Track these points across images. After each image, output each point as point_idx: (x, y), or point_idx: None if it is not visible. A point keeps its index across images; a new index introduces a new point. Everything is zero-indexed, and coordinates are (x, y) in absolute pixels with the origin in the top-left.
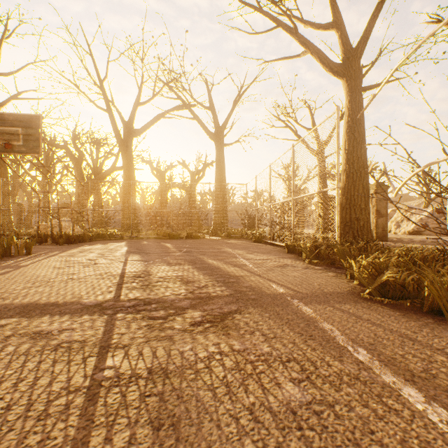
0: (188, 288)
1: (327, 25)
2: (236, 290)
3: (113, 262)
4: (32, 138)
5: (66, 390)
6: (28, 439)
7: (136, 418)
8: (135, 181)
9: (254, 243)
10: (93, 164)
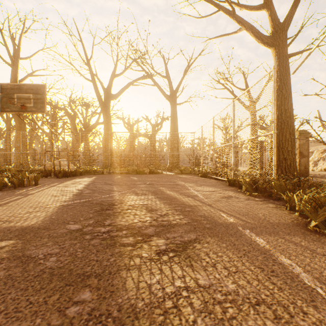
0: (152, 215)
1: (259, 6)
2: (193, 219)
3: (95, 191)
4: (39, 101)
5: None
6: None
7: None
8: (112, 132)
9: (200, 178)
10: (83, 120)
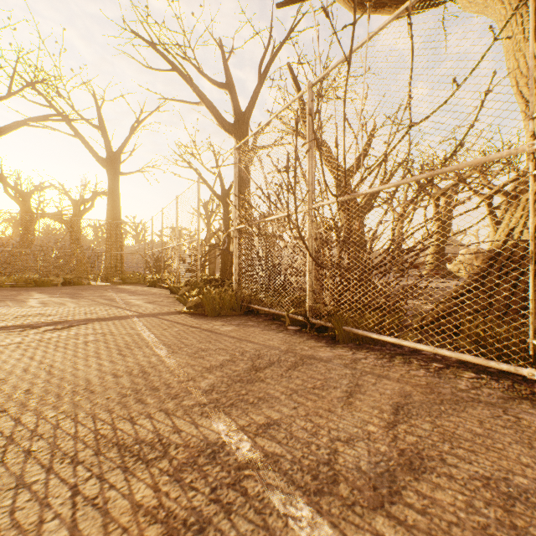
0: (49, 318)
1: (222, 85)
2: (93, 316)
3: None
4: None
5: None
6: None
7: (4, 351)
8: None
9: (147, 288)
10: None
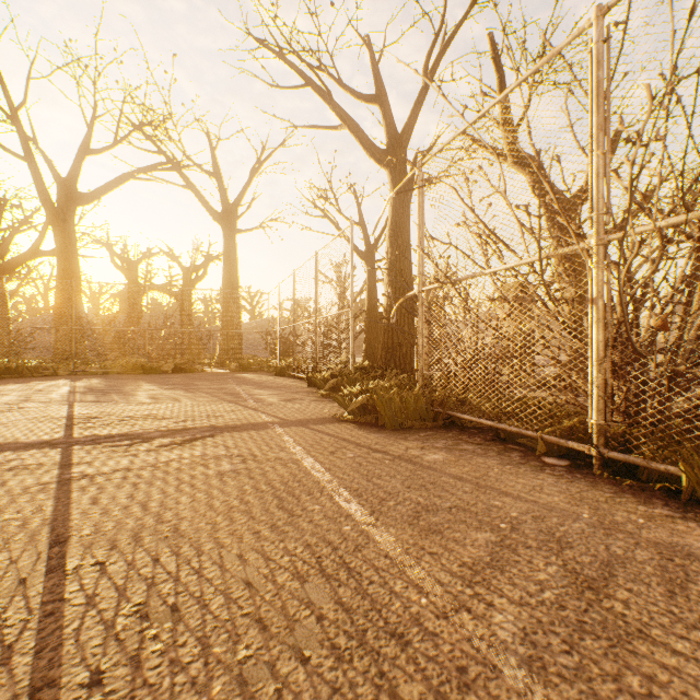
0: (162, 423)
1: (370, 98)
2: (219, 422)
3: (51, 405)
4: None
5: (38, 484)
6: (20, 500)
7: (105, 486)
8: (81, 281)
9: (274, 377)
10: None
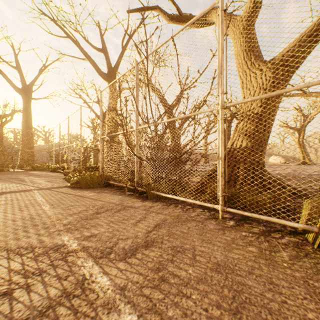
0: None
1: (100, 49)
2: (7, 190)
3: None
4: None
5: None
6: None
7: None
8: None
9: (50, 172)
10: None
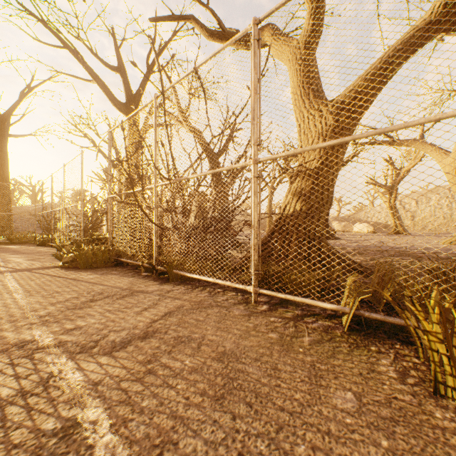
0: None
1: (114, 68)
2: None
3: None
4: None
5: None
6: None
7: None
8: None
9: (36, 247)
10: None
